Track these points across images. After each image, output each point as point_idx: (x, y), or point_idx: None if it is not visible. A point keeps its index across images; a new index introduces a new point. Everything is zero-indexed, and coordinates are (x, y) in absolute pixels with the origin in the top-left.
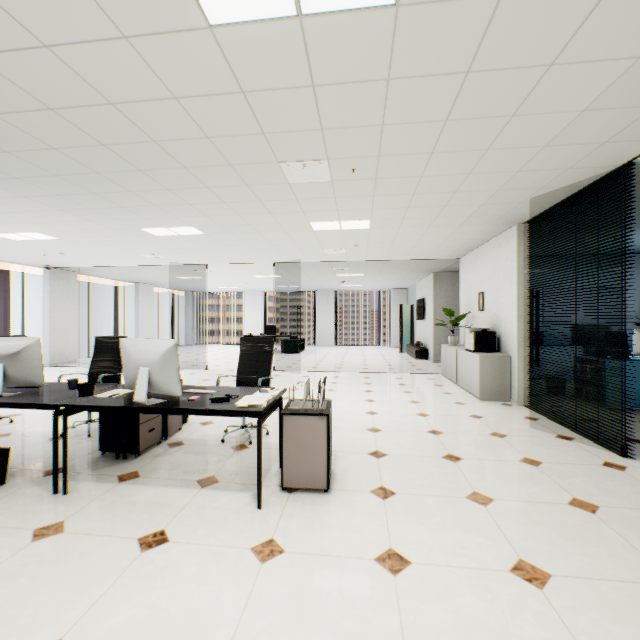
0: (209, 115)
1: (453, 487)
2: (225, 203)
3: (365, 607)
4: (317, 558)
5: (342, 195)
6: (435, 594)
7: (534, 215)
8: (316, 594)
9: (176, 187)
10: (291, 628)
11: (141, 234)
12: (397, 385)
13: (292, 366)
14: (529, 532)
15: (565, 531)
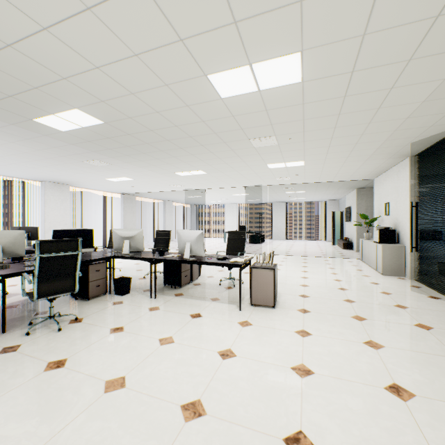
0: (217, 125)
1: (344, 312)
2: (219, 158)
3: (287, 344)
4: (267, 328)
5: (285, 150)
6: (321, 344)
7: (420, 151)
8: (266, 338)
9: (196, 153)
10: (255, 345)
11: (174, 175)
12: (325, 264)
13: (256, 251)
14: (381, 332)
15: (403, 334)
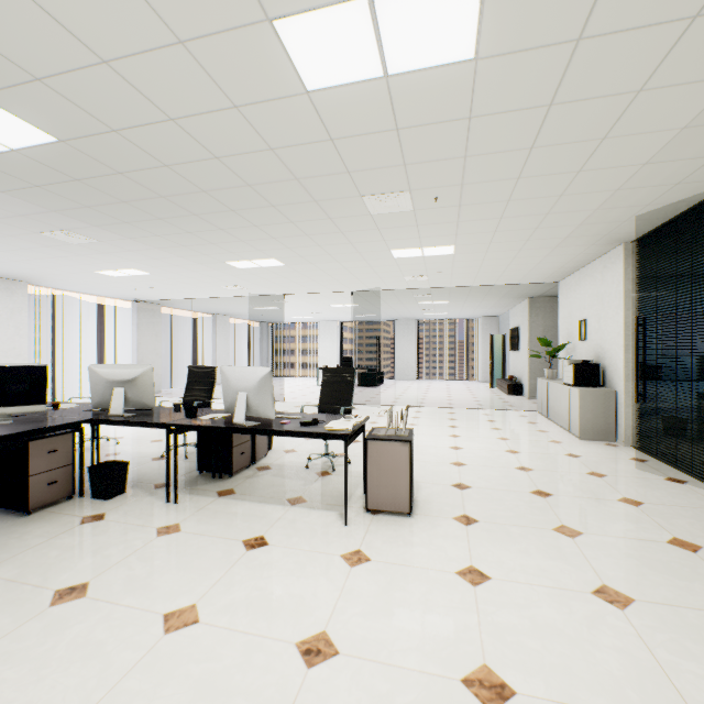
0: (299, 160)
1: (540, 520)
2: (307, 235)
3: (446, 607)
4: (401, 567)
5: (424, 223)
6: (513, 604)
7: (643, 233)
8: (401, 594)
9: (263, 223)
10: (380, 615)
11: (225, 267)
12: (485, 421)
13: (370, 400)
14: (617, 563)
15: (658, 565)
